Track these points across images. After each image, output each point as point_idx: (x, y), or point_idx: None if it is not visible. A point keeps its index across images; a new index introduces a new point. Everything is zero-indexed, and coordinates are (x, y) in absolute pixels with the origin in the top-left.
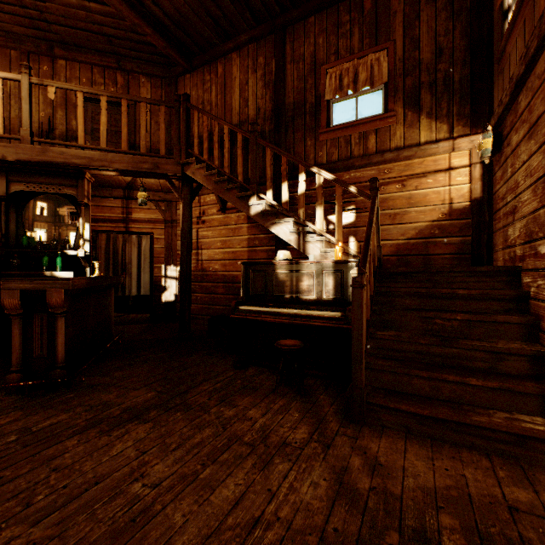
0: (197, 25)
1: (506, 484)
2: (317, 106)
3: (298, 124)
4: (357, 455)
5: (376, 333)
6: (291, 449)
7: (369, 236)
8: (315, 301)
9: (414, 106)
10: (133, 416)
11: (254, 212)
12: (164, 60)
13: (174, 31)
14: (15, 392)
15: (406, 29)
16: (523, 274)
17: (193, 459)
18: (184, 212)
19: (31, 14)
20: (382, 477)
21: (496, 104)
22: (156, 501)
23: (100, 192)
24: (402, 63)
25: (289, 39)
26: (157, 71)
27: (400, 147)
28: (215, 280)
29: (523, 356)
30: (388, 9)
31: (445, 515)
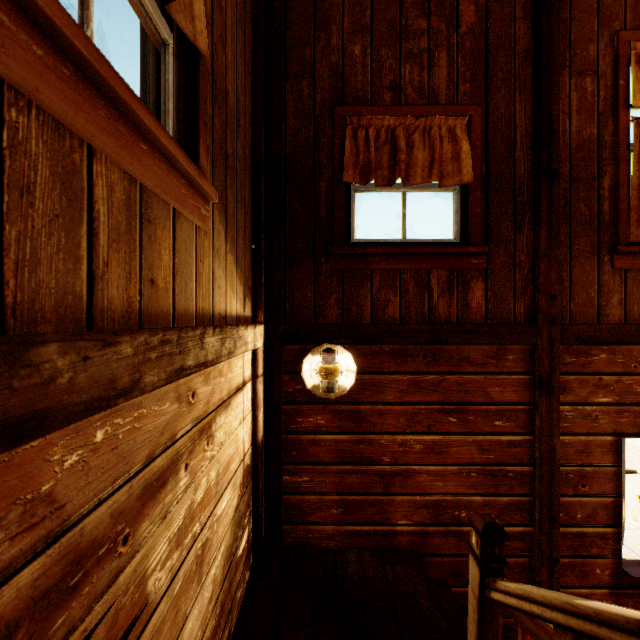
0: None
1: None
2: None
3: None
4: None
5: None
6: None
7: None
8: None
9: (222, 205)
10: None
11: None
12: None
13: None
14: None
15: None
16: (424, 560)
17: None
18: None
19: None
20: None
21: (301, 297)
22: None
23: None
24: (211, 42)
25: None
26: None
27: (210, 314)
28: None
29: None
30: None
31: None
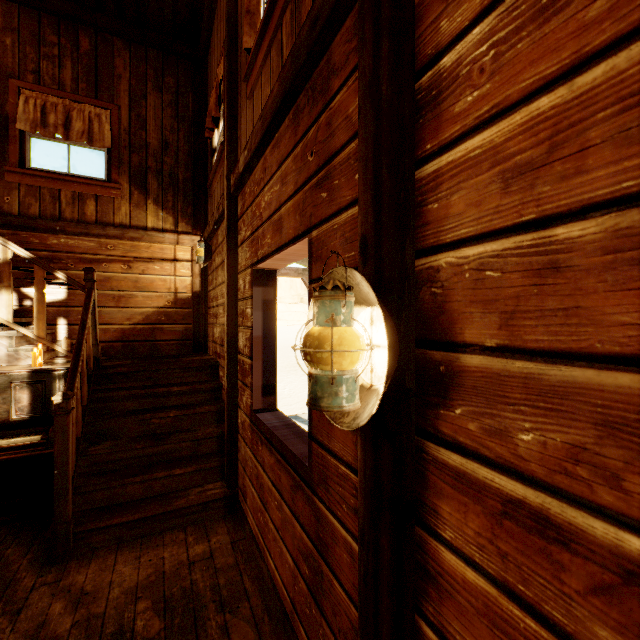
0: None
1: (192, 546)
2: (1, 129)
3: None
4: (59, 599)
5: (90, 450)
6: None
7: (81, 343)
8: None
9: (141, 187)
10: None
11: None
12: None
13: None
14: None
15: (133, 102)
16: (220, 368)
17: None
18: None
19: None
20: (88, 605)
21: (209, 217)
22: None
23: None
24: (128, 135)
25: None
26: None
27: (126, 225)
28: None
29: (214, 437)
30: (112, 67)
31: (142, 602)
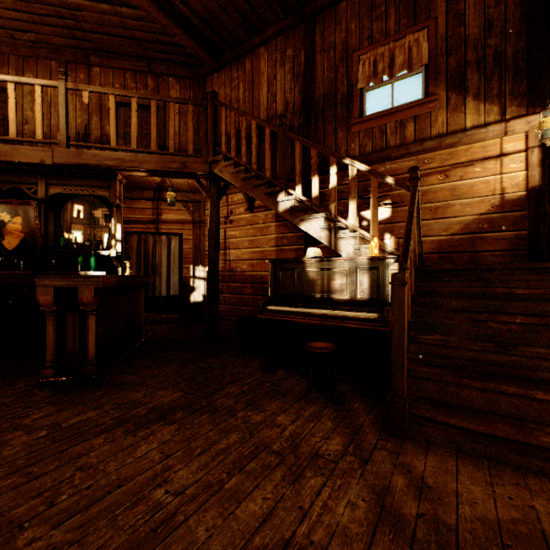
0: (224, 21)
1: None
2: (349, 95)
3: (328, 116)
4: (399, 473)
5: (419, 336)
6: (324, 461)
7: (409, 229)
8: (348, 301)
9: (458, 88)
10: (159, 417)
11: (282, 209)
12: (193, 61)
13: (202, 29)
14: (49, 388)
15: (449, 4)
16: None
17: (218, 466)
18: (211, 211)
19: (68, 24)
20: (432, 502)
21: None
22: (178, 511)
23: (132, 194)
24: (444, 42)
25: (318, 28)
26: (186, 72)
27: (442, 134)
28: (243, 280)
29: None
30: None
31: None
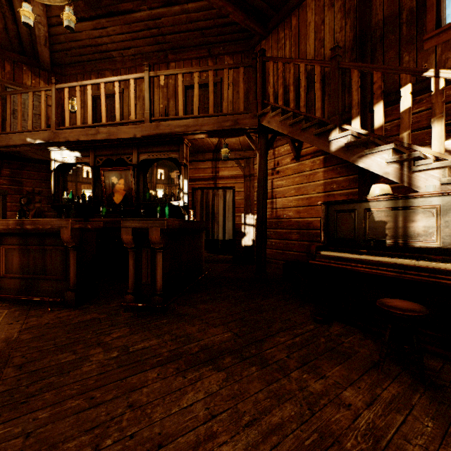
0: None
1: None
2: (419, 8)
3: (389, 42)
4: None
5: None
6: None
7: None
8: (439, 248)
9: None
10: (208, 358)
11: (335, 147)
12: (243, 35)
13: (251, 1)
14: (130, 310)
15: None
16: None
17: None
18: (260, 162)
19: (153, 33)
20: None
21: None
22: None
23: (197, 157)
24: None
25: None
26: (238, 47)
27: None
28: (289, 227)
29: None
30: None
31: None
